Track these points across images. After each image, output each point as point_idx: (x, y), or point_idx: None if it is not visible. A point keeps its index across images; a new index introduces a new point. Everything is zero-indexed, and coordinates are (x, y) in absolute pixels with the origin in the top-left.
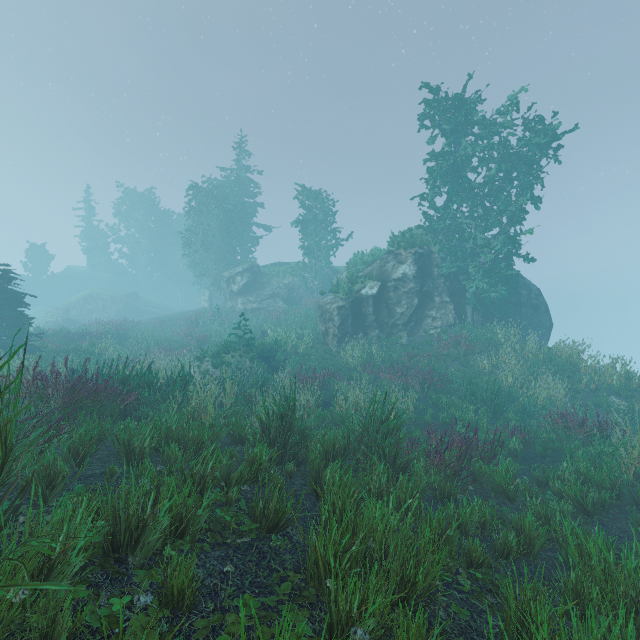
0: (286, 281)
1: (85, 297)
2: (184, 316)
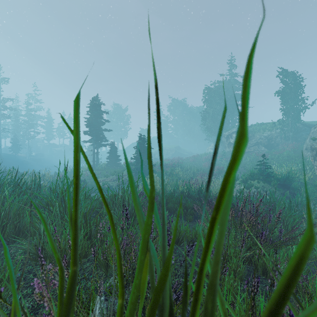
0: (265, 134)
1: None
2: (204, 156)
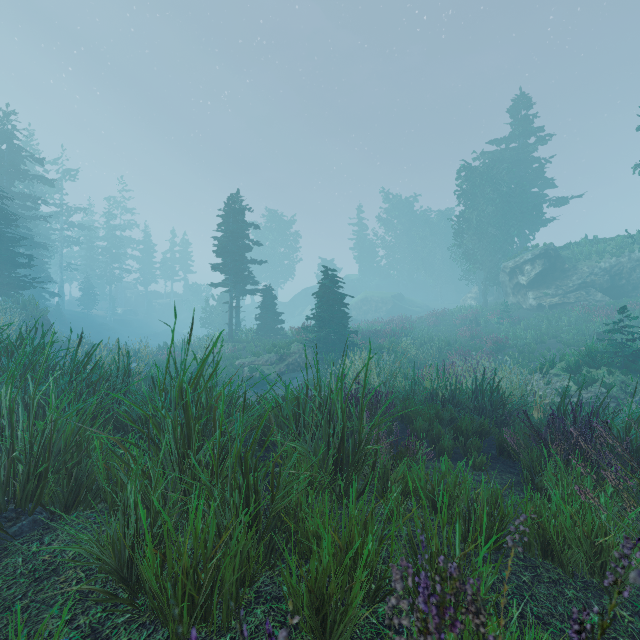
0: (604, 264)
1: (361, 300)
2: (460, 315)
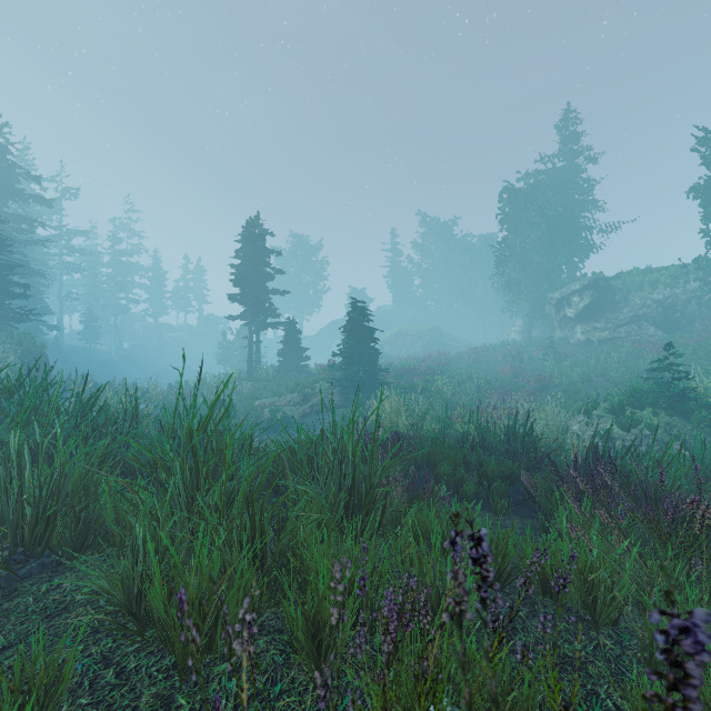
0: (657, 296)
1: (395, 333)
2: (502, 350)
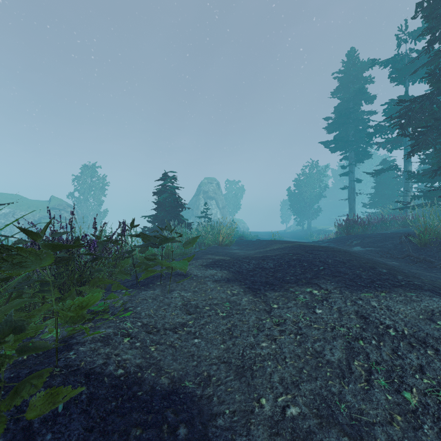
0: None
1: None
2: None
